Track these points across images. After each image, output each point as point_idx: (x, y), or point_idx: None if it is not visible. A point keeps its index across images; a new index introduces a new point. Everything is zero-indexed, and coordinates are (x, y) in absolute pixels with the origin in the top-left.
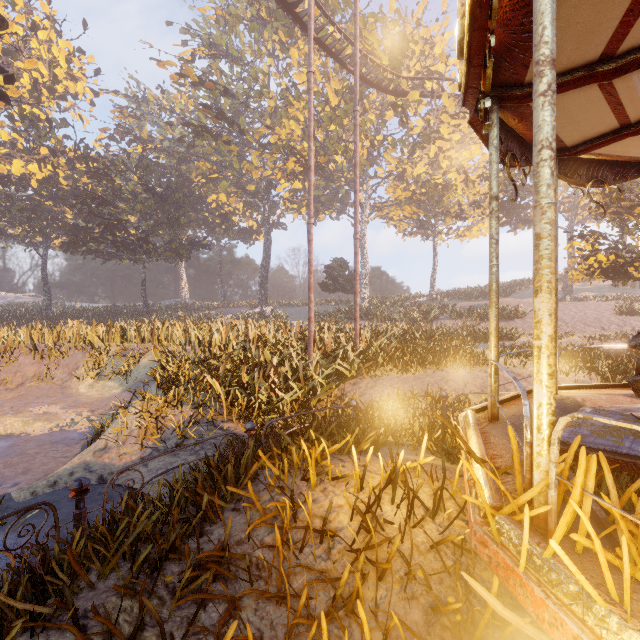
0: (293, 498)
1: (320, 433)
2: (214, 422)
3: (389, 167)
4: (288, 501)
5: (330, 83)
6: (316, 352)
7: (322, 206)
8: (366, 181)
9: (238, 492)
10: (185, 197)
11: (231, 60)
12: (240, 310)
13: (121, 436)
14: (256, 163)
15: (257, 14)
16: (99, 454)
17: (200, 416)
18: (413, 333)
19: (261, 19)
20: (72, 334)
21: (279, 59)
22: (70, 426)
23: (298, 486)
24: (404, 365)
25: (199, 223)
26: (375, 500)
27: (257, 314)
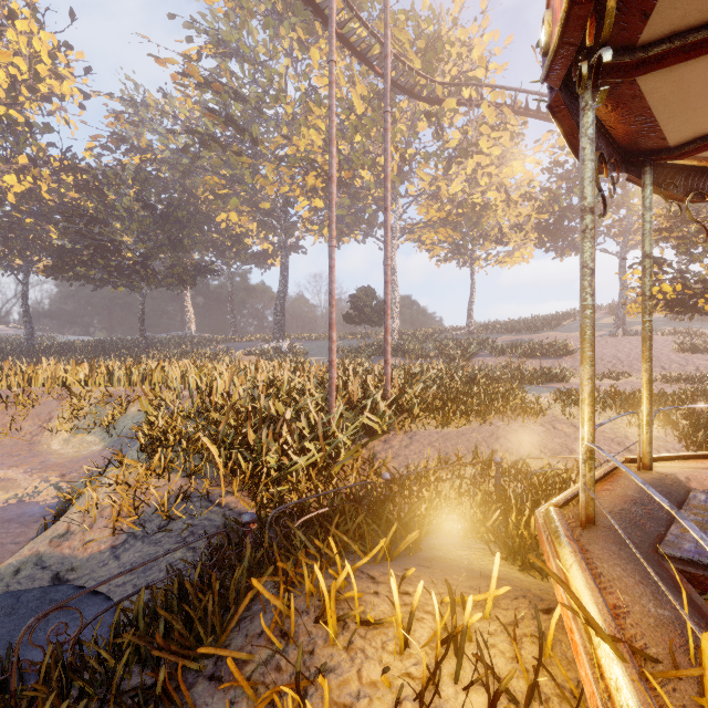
0: (299, 685)
1: (343, 519)
2: (210, 495)
3: (422, 184)
4: (291, 691)
5: (355, 88)
6: (339, 401)
7: (346, 227)
8: (396, 200)
9: (218, 652)
10: (190, 215)
11: (242, 58)
12: (253, 344)
13: (88, 516)
14: (271, 178)
15: (272, 8)
16: (57, 542)
17: (191, 489)
18: (452, 375)
19: (277, 14)
20: (48, 376)
21: (298, 60)
22: (32, 496)
23: (310, 635)
24: (445, 417)
25: (206, 245)
26: (429, 680)
27: (272, 349)
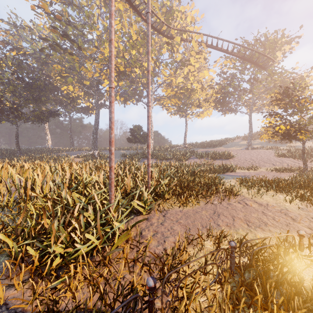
0: None
1: None
2: None
3: (164, 77)
4: None
5: (132, 27)
6: (118, 191)
7: (128, 97)
8: (152, 84)
9: None
10: (45, 85)
11: (72, 3)
12: (81, 152)
13: None
14: (89, 68)
15: None
16: None
17: None
18: (183, 170)
19: None
20: None
21: (104, 12)
22: None
23: None
24: (184, 199)
25: (56, 102)
26: None
27: (90, 155)
